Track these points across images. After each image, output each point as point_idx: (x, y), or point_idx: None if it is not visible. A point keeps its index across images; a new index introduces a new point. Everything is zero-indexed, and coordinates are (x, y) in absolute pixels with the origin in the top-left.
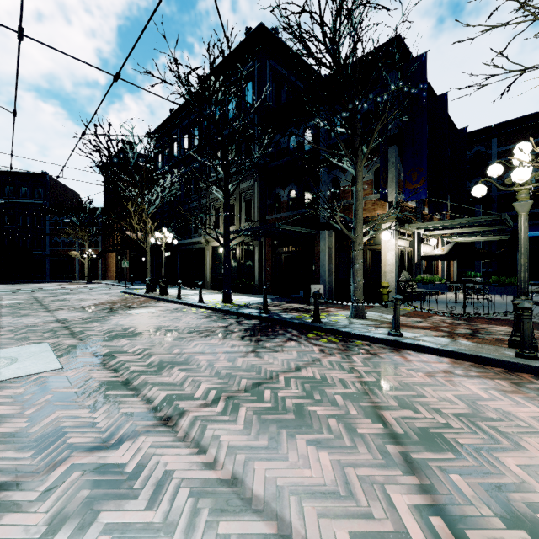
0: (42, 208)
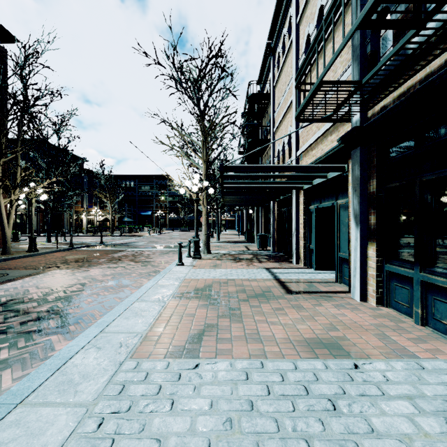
0: None
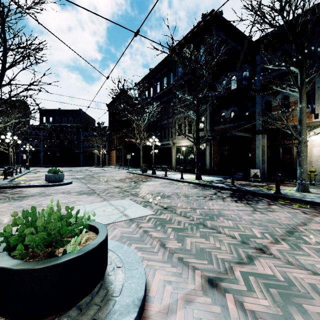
0: (79, 128)
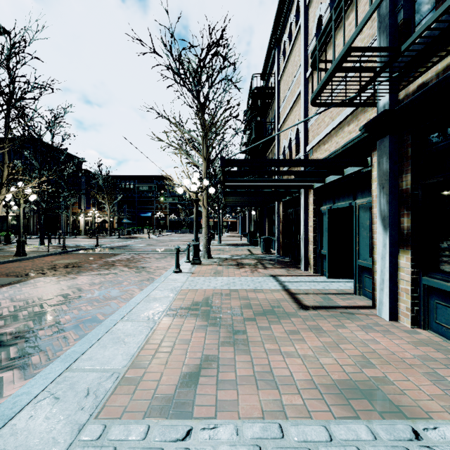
0: None
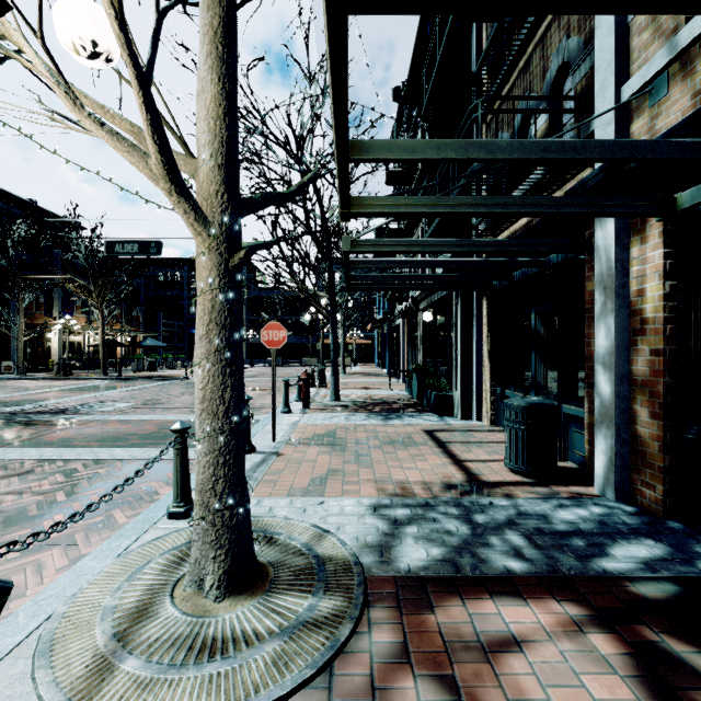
0: None
